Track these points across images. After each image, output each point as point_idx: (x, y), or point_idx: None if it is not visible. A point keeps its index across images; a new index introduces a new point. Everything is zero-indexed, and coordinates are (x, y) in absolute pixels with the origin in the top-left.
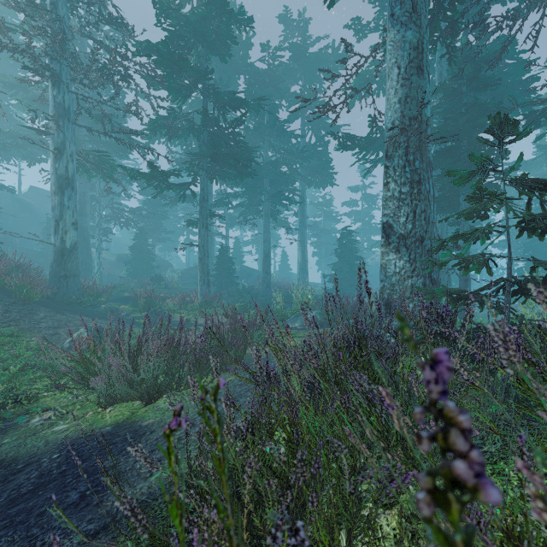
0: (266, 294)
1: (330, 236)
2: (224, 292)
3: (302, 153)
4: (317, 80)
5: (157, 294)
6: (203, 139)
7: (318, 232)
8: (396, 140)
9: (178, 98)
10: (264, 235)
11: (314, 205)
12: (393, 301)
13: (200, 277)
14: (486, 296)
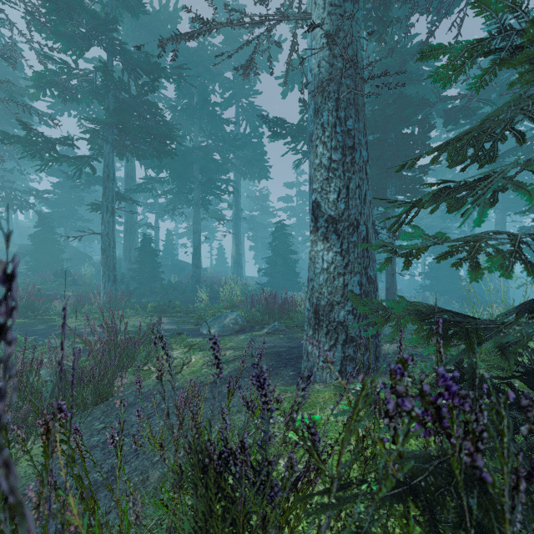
0: (195, 290)
1: (266, 230)
2: (146, 289)
3: (235, 141)
4: (252, 70)
5: (60, 292)
6: (108, 105)
7: (254, 226)
8: (323, 89)
9: (71, 49)
10: (194, 226)
11: (251, 199)
12: (320, 307)
13: (103, 272)
14: (494, 322)
